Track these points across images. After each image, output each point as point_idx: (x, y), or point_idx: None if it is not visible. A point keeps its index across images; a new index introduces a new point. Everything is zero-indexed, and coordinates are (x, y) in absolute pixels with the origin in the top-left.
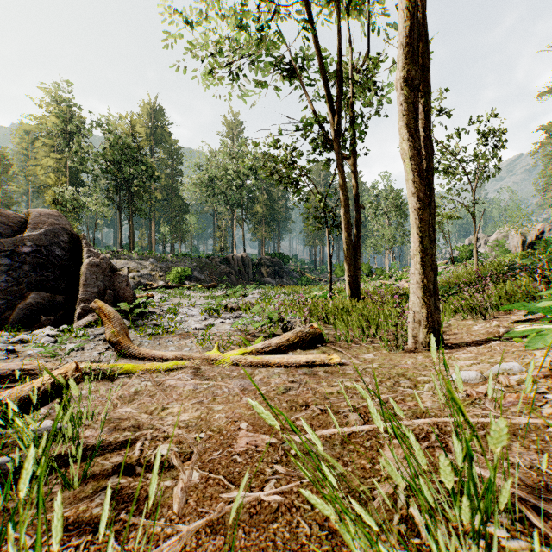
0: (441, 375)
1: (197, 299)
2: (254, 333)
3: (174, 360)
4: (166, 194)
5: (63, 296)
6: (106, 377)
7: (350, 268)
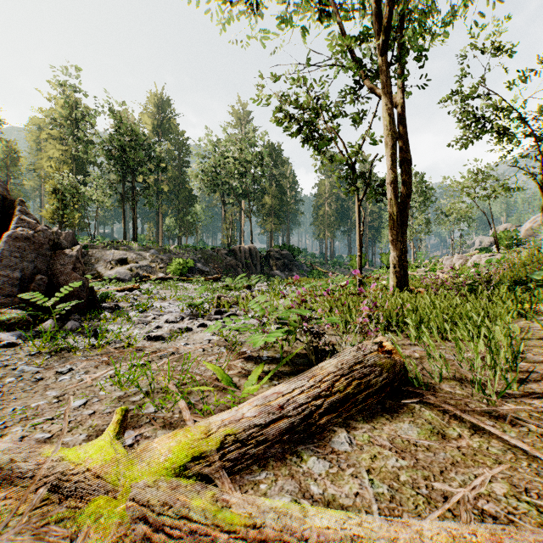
0: None
1: (191, 292)
2: (249, 353)
3: None
4: (172, 186)
5: None
6: None
7: (395, 246)
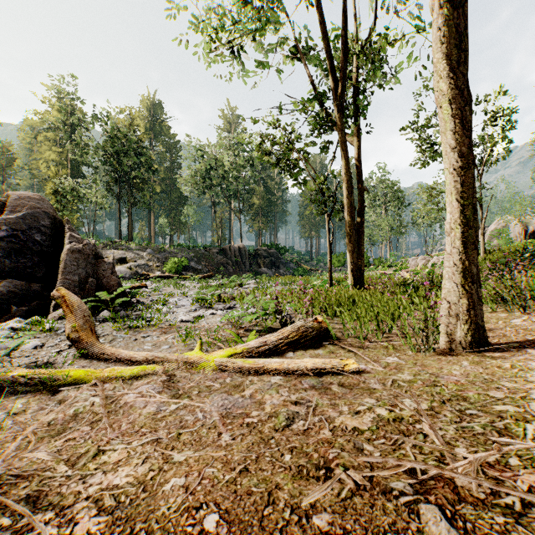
0: (534, 403)
1: (191, 289)
2: (248, 327)
3: (145, 363)
4: (164, 186)
5: (40, 284)
6: (48, 388)
7: (353, 255)
